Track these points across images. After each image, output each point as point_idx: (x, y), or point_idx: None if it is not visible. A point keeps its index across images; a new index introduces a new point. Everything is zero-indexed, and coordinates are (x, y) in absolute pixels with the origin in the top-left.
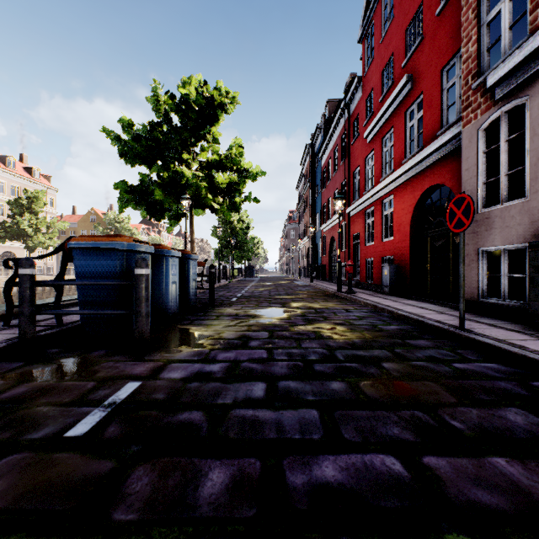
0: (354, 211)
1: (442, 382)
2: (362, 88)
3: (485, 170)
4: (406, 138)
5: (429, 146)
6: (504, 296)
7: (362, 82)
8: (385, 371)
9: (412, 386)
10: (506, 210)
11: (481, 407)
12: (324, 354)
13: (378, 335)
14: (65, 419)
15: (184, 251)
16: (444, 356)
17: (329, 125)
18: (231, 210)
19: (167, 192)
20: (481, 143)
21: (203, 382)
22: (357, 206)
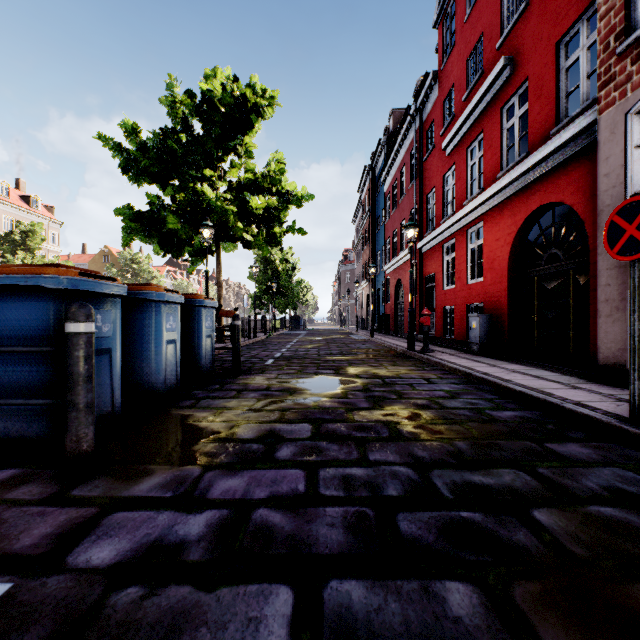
0: (428, 246)
1: None
2: (439, 85)
3: (638, 173)
4: (502, 144)
5: (540, 150)
6: None
7: (439, 78)
8: (549, 540)
9: (639, 602)
10: None
11: None
12: (412, 483)
13: (493, 431)
14: None
15: (192, 295)
16: (639, 488)
17: (395, 138)
18: (268, 243)
19: (184, 219)
20: (632, 133)
21: (151, 585)
22: (432, 239)
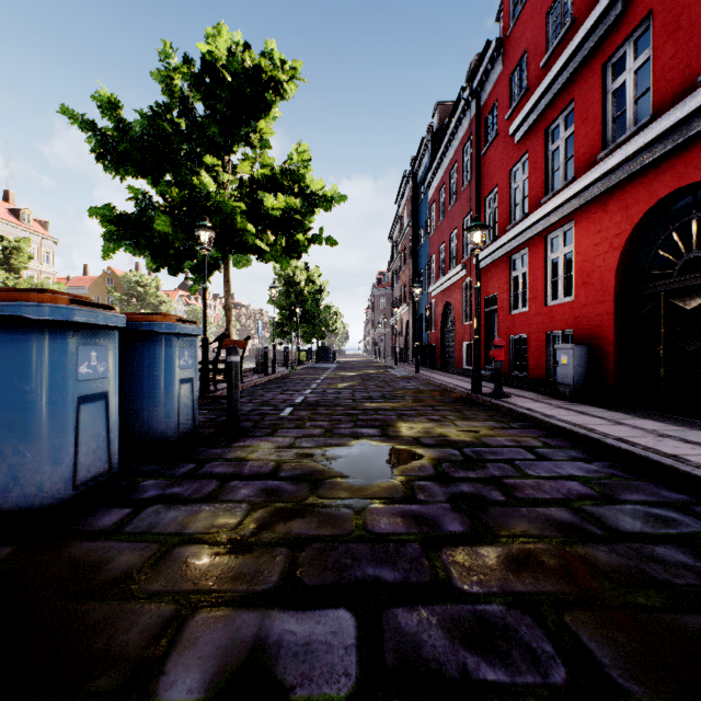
0: (489, 260)
1: None
2: (503, 57)
3: None
4: (604, 113)
5: (683, 104)
6: None
7: (503, 47)
8: None
9: None
10: None
11: None
12: None
13: None
14: None
15: (155, 315)
16: None
17: (443, 132)
18: (288, 254)
19: (178, 222)
20: None
21: None
22: (494, 251)
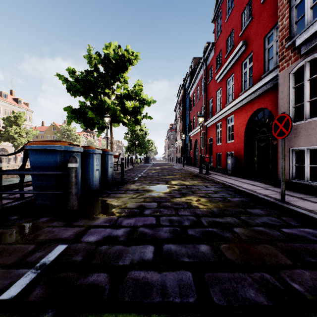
0: (209, 124)
1: (278, 245)
2: (214, 49)
3: (294, 99)
4: (242, 80)
5: (257, 84)
6: (307, 179)
7: (214, 46)
8: (236, 235)
9: (257, 248)
10: (308, 124)
11: (311, 269)
12: (194, 221)
13: (228, 205)
14: (3, 281)
15: (104, 149)
16: (274, 222)
17: (194, 73)
18: (135, 123)
19: (96, 113)
20: (291, 82)
21: (110, 245)
22: (211, 121)
